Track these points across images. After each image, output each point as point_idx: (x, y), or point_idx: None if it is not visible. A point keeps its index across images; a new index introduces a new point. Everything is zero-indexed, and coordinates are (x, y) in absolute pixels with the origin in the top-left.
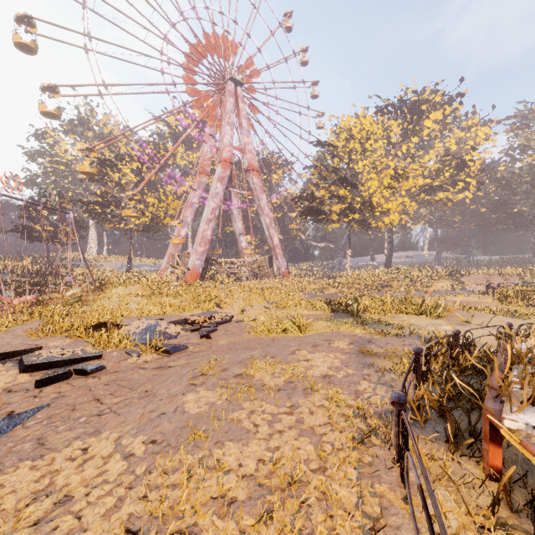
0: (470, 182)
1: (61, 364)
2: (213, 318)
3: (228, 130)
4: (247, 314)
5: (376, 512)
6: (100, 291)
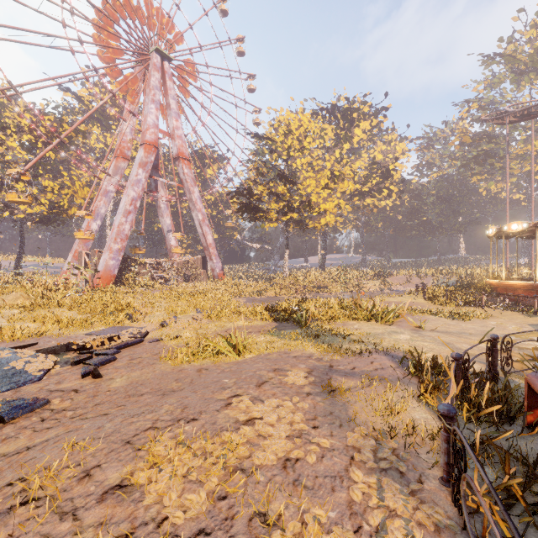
0: (393, 190)
1: None
2: (117, 337)
3: (153, 109)
4: (166, 330)
5: None
6: None
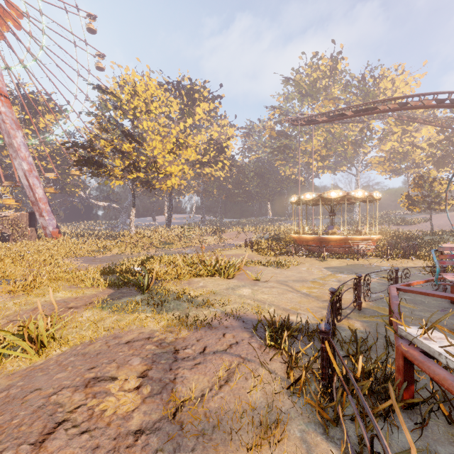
0: (226, 164)
1: None
2: None
3: None
4: None
5: None
6: None
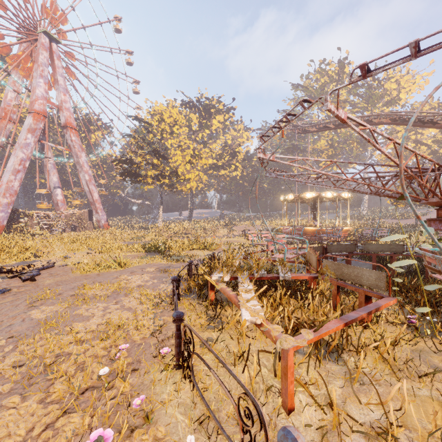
0: (238, 166)
1: None
2: (33, 265)
3: (41, 83)
4: (70, 259)
5: (160, 324)
6: None
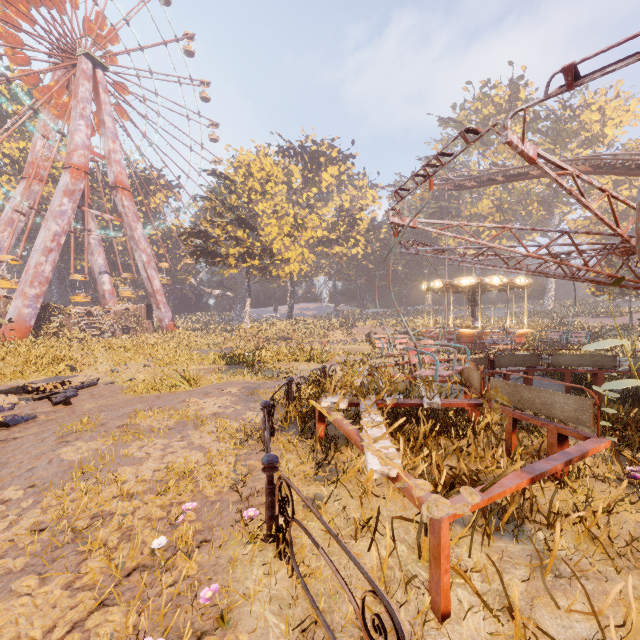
0: (360, 240)
1: None
2: (68, 382)
3: (82, 126)
4: (120, 374)
5: (245, 472)
6: None
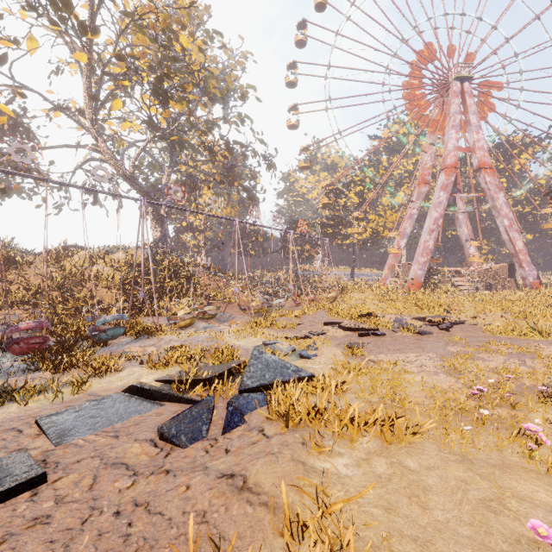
0: None
1: (360, 330)
2: (446, 319)
3: (452, 134)
4: (480, 319)
5: None
6: (342, 295)
